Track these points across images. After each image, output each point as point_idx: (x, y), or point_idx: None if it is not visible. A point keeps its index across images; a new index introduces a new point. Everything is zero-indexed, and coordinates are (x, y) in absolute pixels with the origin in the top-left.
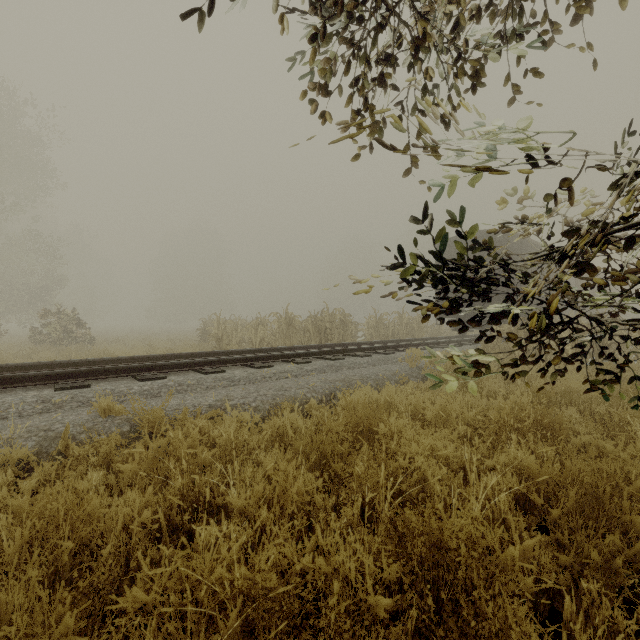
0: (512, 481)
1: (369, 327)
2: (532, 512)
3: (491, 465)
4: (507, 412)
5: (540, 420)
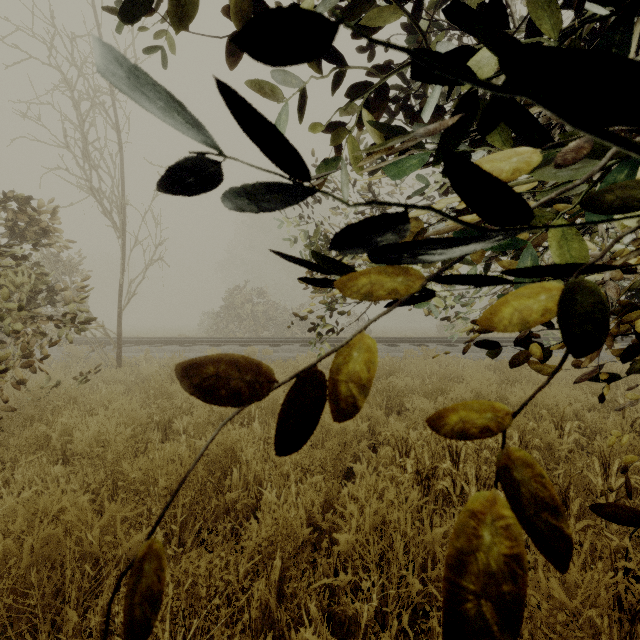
0: None
1: None
2: None
3: None
4: None
5: None
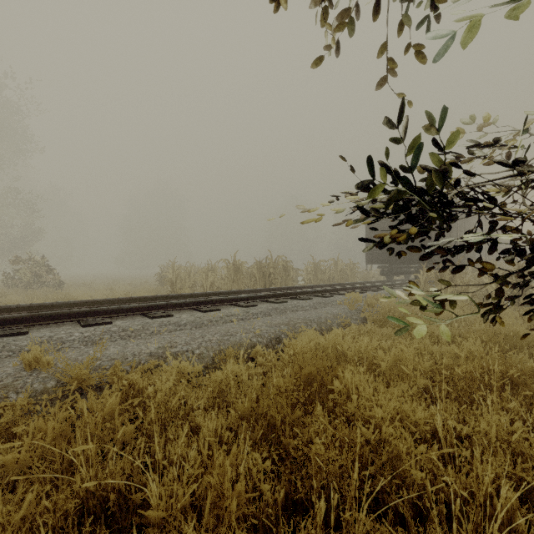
0: (505, 460)
1: (308, 272)
2: (530, 499)
3: (467, 432)
4: (463, 361)
5: (505, 372)
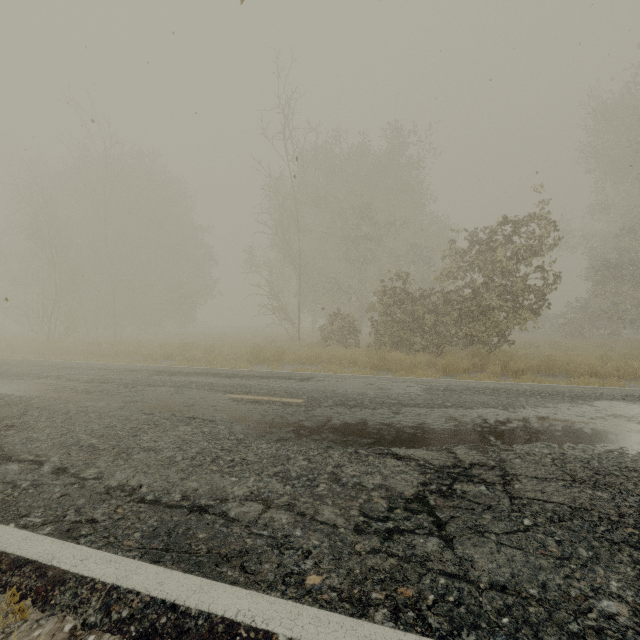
0: None
1: None
2: None
3: None
4: None
5: None
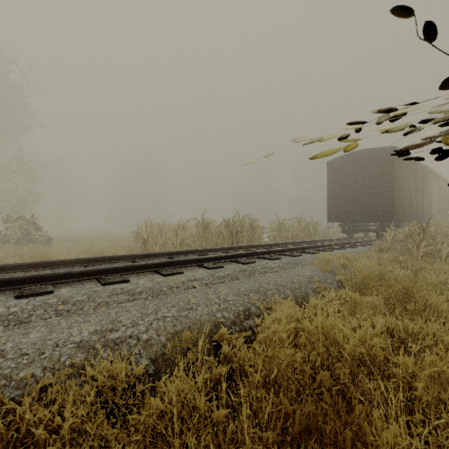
0: None
1: (273, 230)
2: None
3: None
4: None
5: None
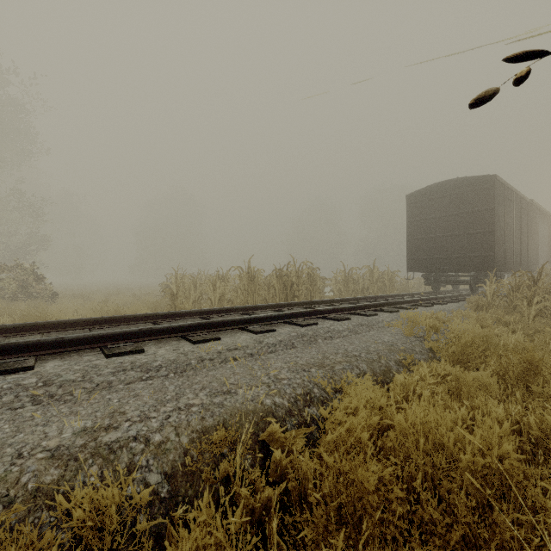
0: None
1: (337, 282)
2: None
3: None
4: None
5: None
